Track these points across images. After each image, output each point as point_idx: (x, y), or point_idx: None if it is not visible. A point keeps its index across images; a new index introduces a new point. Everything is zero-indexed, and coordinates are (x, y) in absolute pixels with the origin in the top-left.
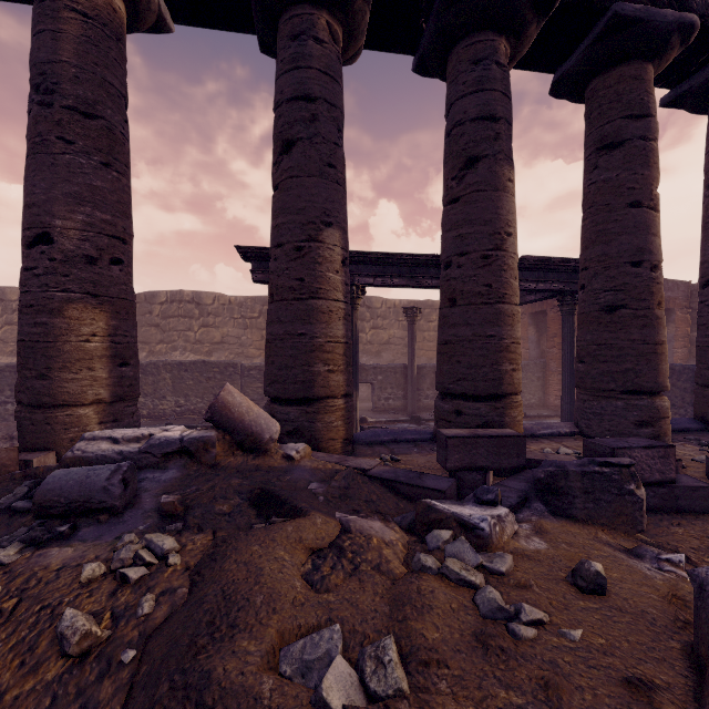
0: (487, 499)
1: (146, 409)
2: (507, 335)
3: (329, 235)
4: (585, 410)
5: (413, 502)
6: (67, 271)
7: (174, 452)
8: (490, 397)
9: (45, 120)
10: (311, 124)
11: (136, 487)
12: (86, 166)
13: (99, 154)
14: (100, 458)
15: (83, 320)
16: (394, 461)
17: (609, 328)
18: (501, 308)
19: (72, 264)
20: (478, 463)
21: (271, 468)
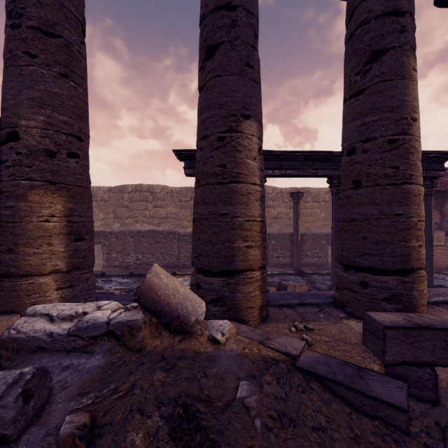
0: None
1: (118, 261)
2: (415, 213)
3: (247, 126)
4: None
5: (363, 417)
6: (30, 163)
7: (101, 335)
8: (396, 271)
9: (14, 38)
10: (232, 29)
11: (48, 391)
12: (47, 76)
13: (57, 66)
14: (31, 339)
15: (43, 204)
16: (308, 330)
17: None
18: (408, 188)
19: (34, 157)
20: (421, 358)
21: (197, 353)
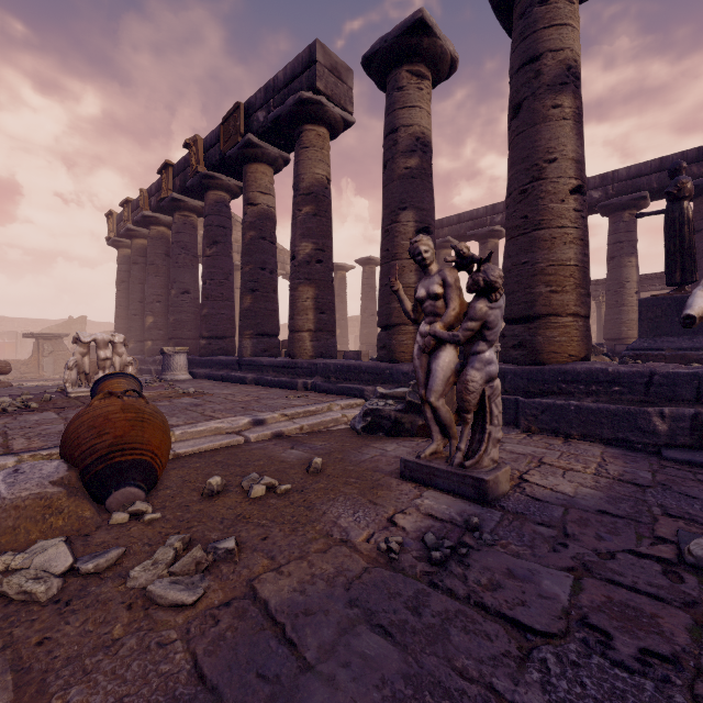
0: None
1: None
2: (624, 318)
3: None
4: None
5: None
6: None
7: None
8: (617, 339)
9: None
10: None
11: None
12: None
13: None
14: None
15: None
16: None
17: None
18: (621, 309)
19: None
20: None
21: None
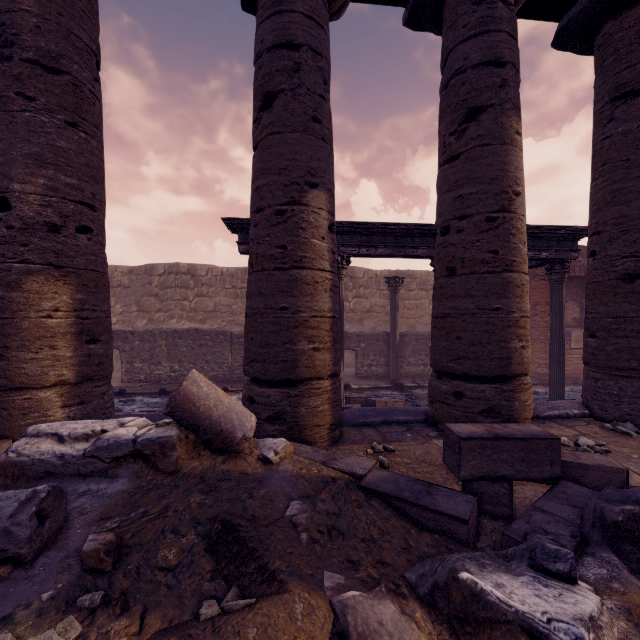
0: (556, 569)
1: (143, 374)
2: (516, 307)
3: (314, 197)
4: (598, 390)
5: (424, 532)
6: (26, 240)
7: (126, 456)
8: (496, 378)
9: (4, 74)
10: (294, 74)
11: (64, 514)
12: (49, 125)
13: (63, 112)
14: (36, 463)
15: (44, 294)
16: (388, 451)
17: (629, 299)
18: (509, 277)
19: (32, 232)
20: (499, 471)
21: (244, 475)
